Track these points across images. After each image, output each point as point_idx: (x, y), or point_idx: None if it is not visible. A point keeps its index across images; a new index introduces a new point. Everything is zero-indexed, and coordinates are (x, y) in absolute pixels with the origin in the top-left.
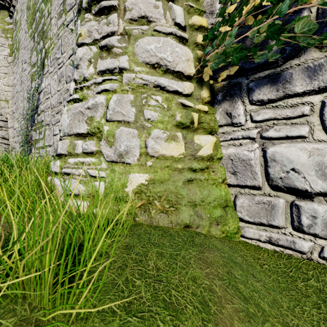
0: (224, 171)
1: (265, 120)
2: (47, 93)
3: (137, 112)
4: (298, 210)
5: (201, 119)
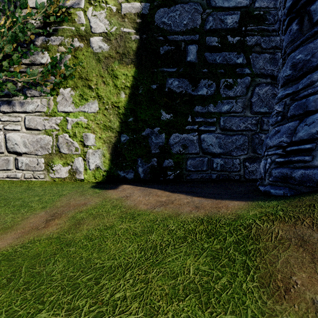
0: None
1: (6, 121)
2: None
3: None
4: (18, 161)
5: None
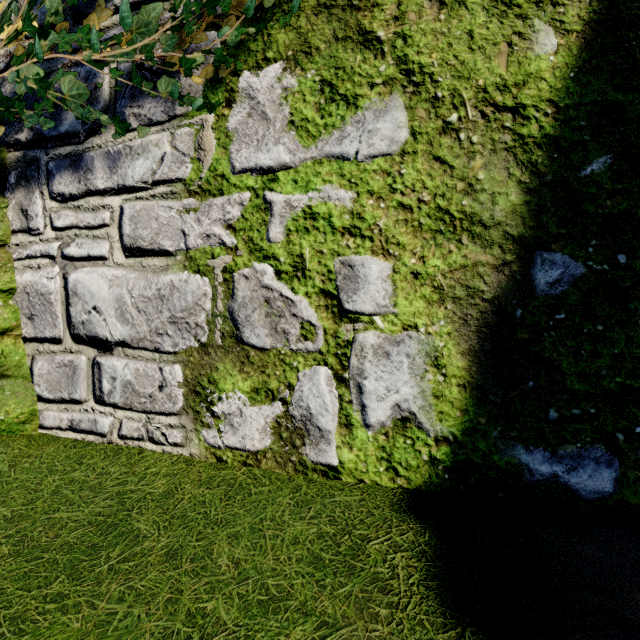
0: (15, 314)
1: (67, 228)
2: None
3: None
4: (100, 371)
5: None
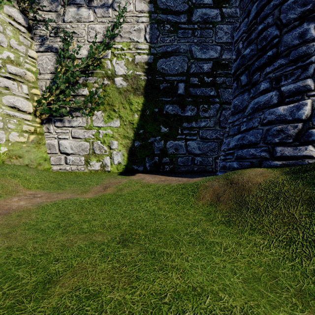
0: (46, 148)
1: (59, 132)
2: None
3: (4, 124)
4: (67, 159)
5: (36, 129)
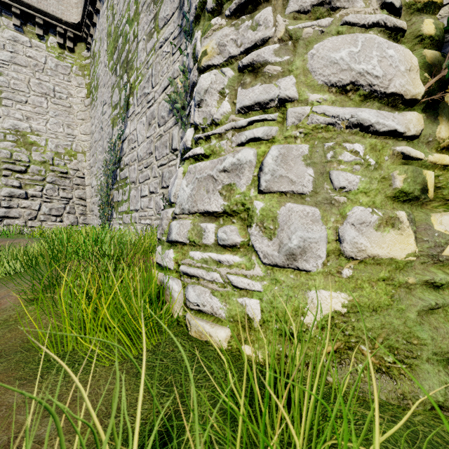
0: None
1: None
2: (133, 141)
3: (315, 175)
4: None
5: (436, 181)
